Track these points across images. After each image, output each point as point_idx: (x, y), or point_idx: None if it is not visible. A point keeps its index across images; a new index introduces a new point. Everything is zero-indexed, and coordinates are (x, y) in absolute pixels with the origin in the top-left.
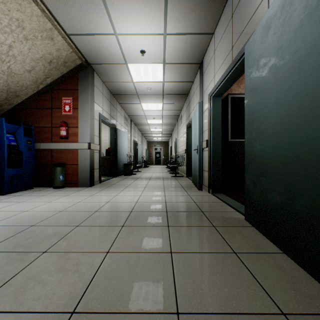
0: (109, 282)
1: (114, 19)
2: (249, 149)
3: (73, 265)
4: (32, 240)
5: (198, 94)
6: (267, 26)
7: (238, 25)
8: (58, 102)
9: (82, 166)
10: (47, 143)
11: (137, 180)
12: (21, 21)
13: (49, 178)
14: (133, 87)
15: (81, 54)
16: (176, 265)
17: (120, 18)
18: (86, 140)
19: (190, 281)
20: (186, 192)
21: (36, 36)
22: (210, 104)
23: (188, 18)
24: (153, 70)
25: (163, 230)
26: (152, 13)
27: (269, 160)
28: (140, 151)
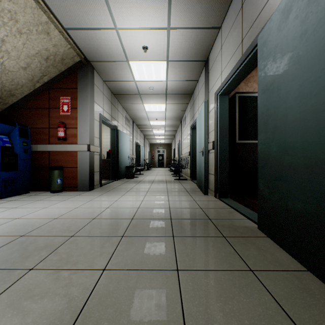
0: (104, 311)
1: (114, 12)
2: (263, 151)
3: (62, 287)
4: (19, 253)
5: (203, 93)
6: (287, 9)
7: (249, 15)
8: (56, 102)
9: (81, 169)
10: (44, 145)
11: (139, 184)
12: (13, 13)
13: (47, 181)
14: (135, 86)
15: (80, 51)
16: (184, 287)
17: (121, 10)
18: (86, 142)
19: (201, 309)
20: (191, 197)
21: (30, 30)
22: (217, 103)
23: (193, 11)
24: (156, 68)
25: (168, 242)
26: (155, 4)
27: (289, 163)
28: (143, 154)
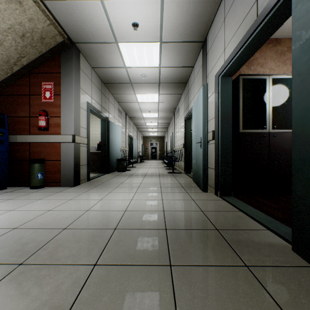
0: None
1: None
2: (305, 137)
3: None
4: None
5: (200, 79)
6: None
7: None
8: (37, 88)
9: (65, 162)
10: (24, 136)
11: (130, 178)
12: None
13: (27, 176)
14: (126, 74)
15: (62, 29)
16: None
17: None
18: (70, 132)
19: None
20: (188, 195)
21: None
22: (218, 86)
23: None
24: (148, 51)
25: (163, 278)
26: None
27: None
28: (136, 146)
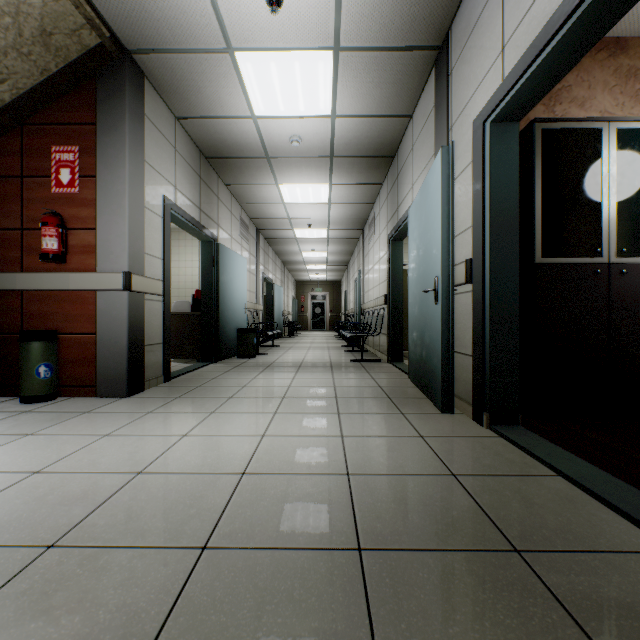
0: None
1: None
2: None
3: None
4: None
5: (430, 141)
6: None
7: None
8: (41, 160)
9: (106, 337)
10: (8, 274)
11: (265, 373)
12: None
13: (16, 371)
14: (256, 134)
15: (96, 12)
16: None
17: None
18: (118, 266)
19: None
20: (405, 420)
21: None
22: (483, 147)
23: None
24: (307, 74)
25: None
26: None
27: None
28: (280, 301)
